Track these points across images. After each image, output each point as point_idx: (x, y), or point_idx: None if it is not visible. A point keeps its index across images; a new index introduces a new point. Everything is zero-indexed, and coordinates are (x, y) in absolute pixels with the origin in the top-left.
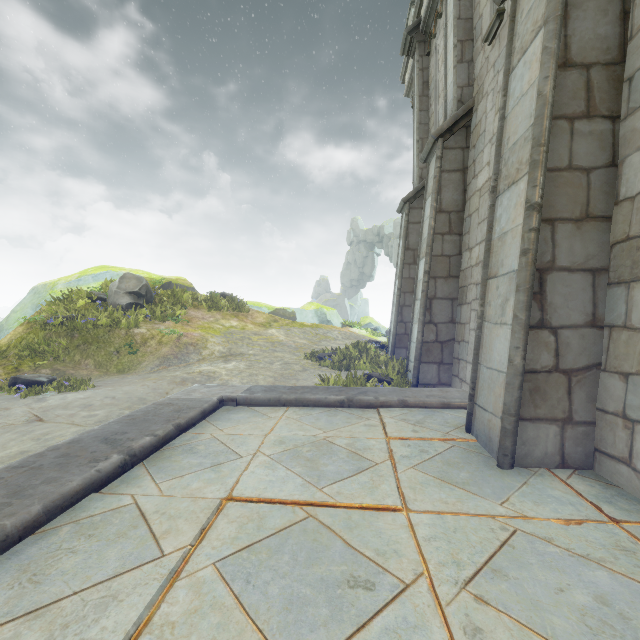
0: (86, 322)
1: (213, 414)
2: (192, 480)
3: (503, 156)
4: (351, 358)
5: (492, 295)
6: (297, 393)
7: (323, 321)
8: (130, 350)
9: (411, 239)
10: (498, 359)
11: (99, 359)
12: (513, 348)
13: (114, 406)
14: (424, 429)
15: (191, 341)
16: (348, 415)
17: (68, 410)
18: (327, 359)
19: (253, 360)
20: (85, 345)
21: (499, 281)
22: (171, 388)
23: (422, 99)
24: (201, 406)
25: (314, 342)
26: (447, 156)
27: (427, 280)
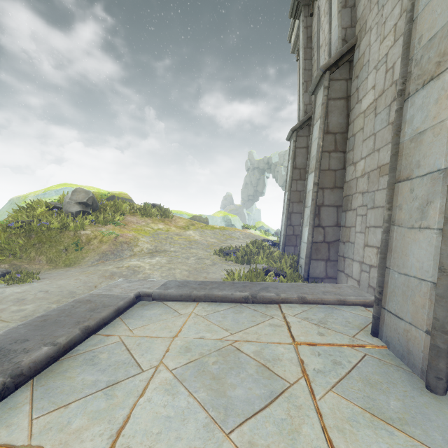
0: (40, 225)
1: (128, 310)
2: (76, 413)
3: (413, 57)
4: (251, 254)
5: (404, 198)
6: (206, 289)
7: (228, 225)
8: (76, 248)
9: (298, 160)
10: (418, 266)
11: (50, 255)
12: (447, 256)
13: (44, 300)
14: (329, 331)
15: (125, 240)
16: (253, 312)
17: (1, 304)
18: (232, 255)
19: (173, 256)
20: (40, 244)
21: (414, 183)
22: (100, 282)
23: (306, 50)
24: (116, 304)
25: (222, 241)
26: (333, 86)
27: (316, 190)
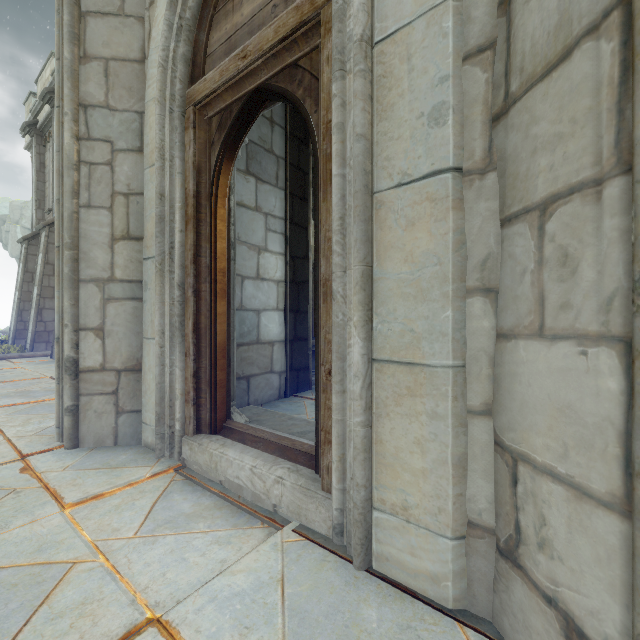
0: None
1: None
2: None
3: None
4: None
5: None
6: None
7: None
8: None
9: (30, 265)
10: None
11: None
12: None
13: None
14: (32, 360)
15: None
16: None
17: None
18: None
19: None
20: None
21: None
22: None
23: (40, 173)
24: None
25: None
26: (52, 236)
27: (39, 299)
